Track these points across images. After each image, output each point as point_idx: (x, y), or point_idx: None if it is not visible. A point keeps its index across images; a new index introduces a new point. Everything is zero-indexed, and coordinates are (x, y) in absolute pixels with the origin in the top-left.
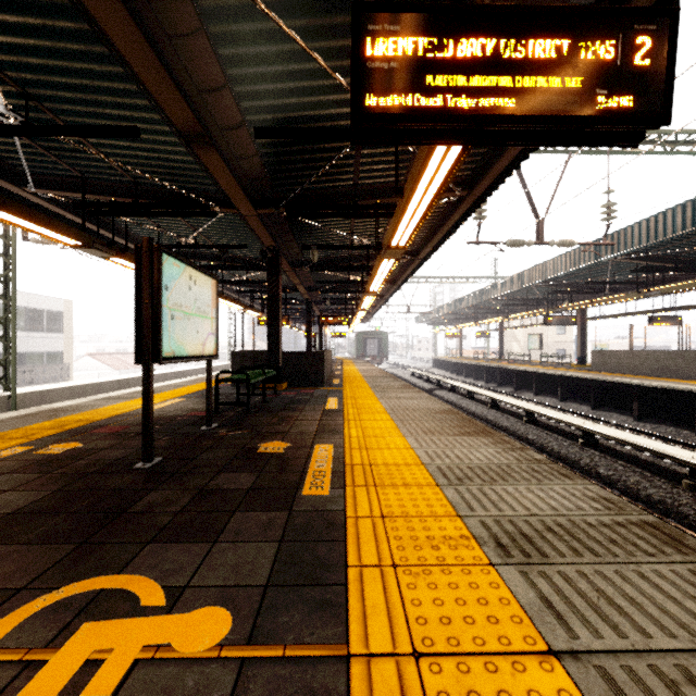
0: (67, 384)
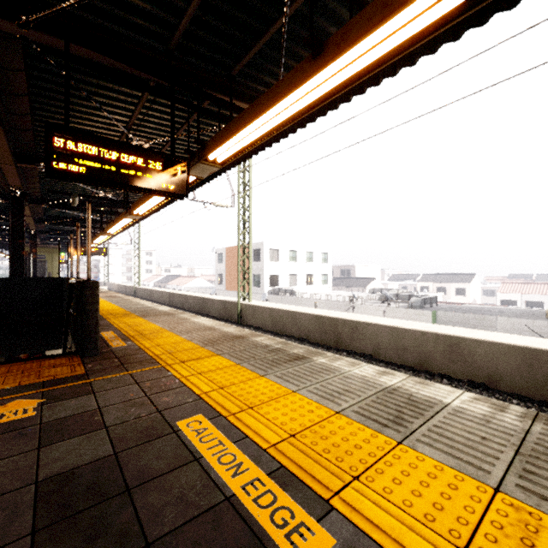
0: (282, 306)
